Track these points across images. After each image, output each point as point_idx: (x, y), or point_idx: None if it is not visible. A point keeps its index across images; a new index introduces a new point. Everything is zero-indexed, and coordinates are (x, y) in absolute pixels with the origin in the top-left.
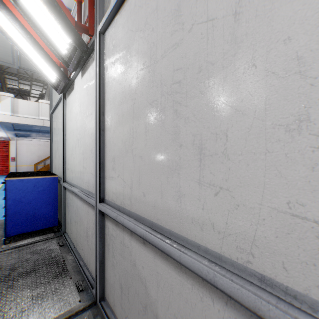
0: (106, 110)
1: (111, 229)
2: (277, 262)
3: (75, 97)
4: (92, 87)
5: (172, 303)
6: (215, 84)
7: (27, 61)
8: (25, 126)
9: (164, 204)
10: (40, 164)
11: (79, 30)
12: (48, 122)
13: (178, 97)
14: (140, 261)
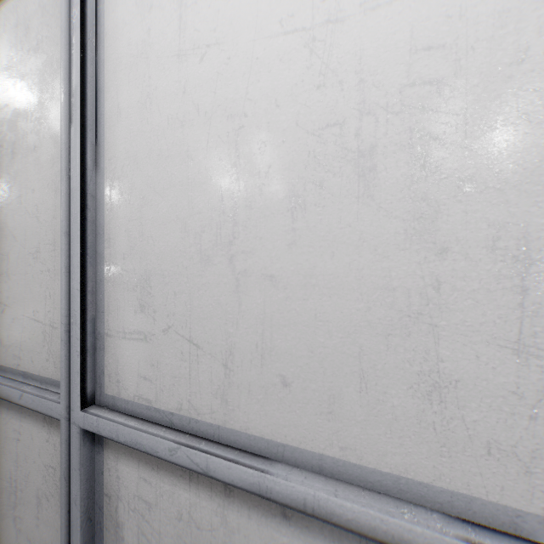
0: None
1: None
2: (31, 358)
3: None
4: None
5: None
6: (4, 208)
7: None
8: None
9: None
10: None
11: None
12: None
13: None
14: None
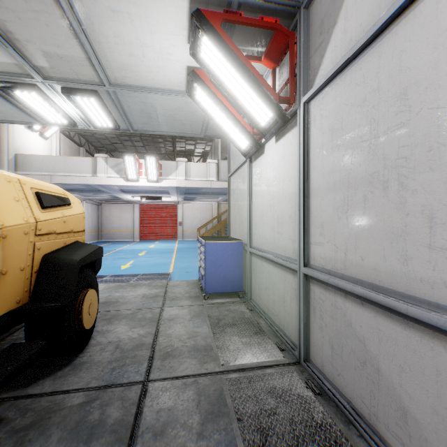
0: (312, 178)
1: (319, 292)
2: None
3: (265, 162)
4: (292, 153)
5: (396, 355)
6: (445, 163)
7: (211, 129)
8: (193, 190)
9: (387, 266)
10: (202, 229)
11: (281, 103)
12: (215, 183)
13: (404, 171)
14: (357, 321)
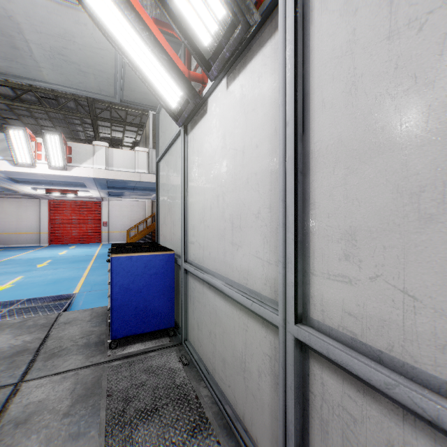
0: (316, 129)
1: (339, 392)
2: None
3: (208, 126)
4: (262, 94)
5: None
6: None
7: (130, 90)
8: (119, 183)
9: None
10: (133, 230)
11: None
12: (145, 176)
13: None
14: None
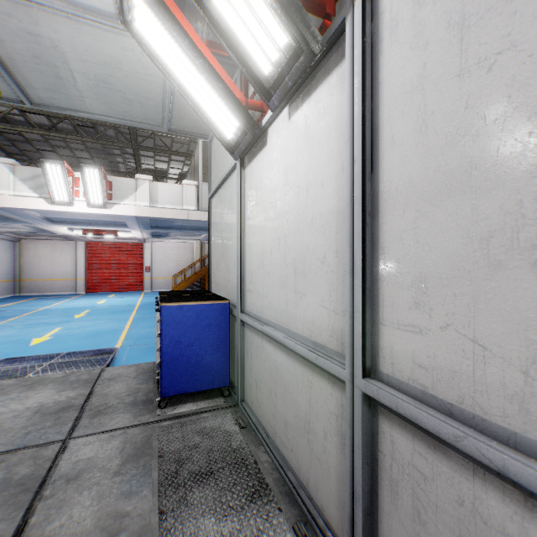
0: (386, 168)
1: (409, 449)
2: None
3: (268, 160)
4: (328, 127)
5: None
6: None
7: (179, 118)
8: (164, 222)
9: None
10: (179, 276)
11: (309, 11)
12: (194, 214)
13: None
14: None
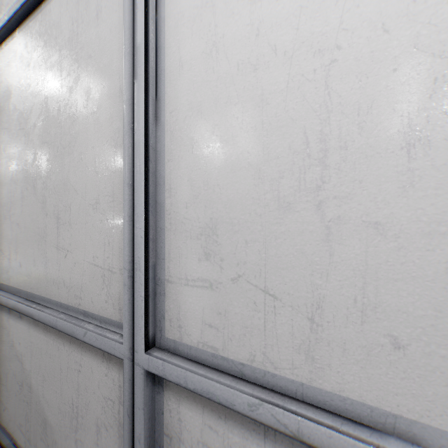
0: None
1: None
2: (90, 299)
3: None
4: None
5: (41, 365)
6: (65, 166)
7: None
8: None
9: (36, 271)
10: None
11: None
12: None
13: (45, 169)
14: (18, 338)
